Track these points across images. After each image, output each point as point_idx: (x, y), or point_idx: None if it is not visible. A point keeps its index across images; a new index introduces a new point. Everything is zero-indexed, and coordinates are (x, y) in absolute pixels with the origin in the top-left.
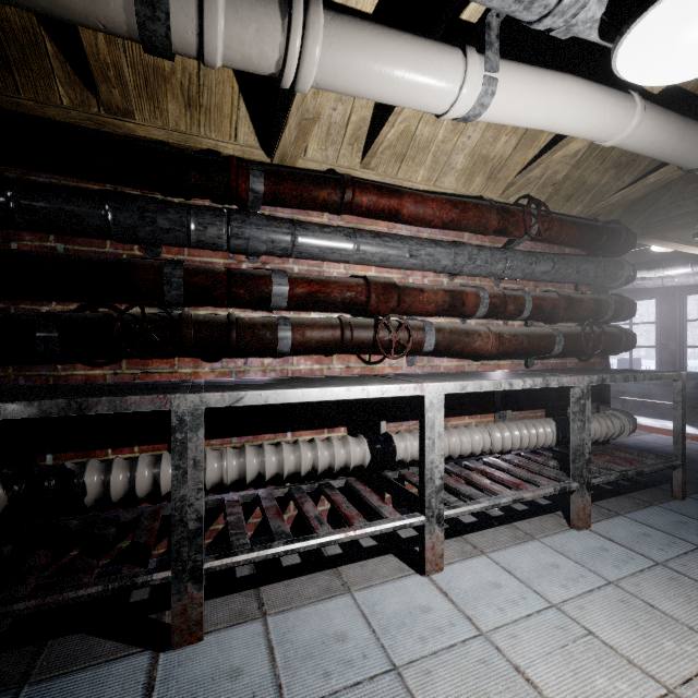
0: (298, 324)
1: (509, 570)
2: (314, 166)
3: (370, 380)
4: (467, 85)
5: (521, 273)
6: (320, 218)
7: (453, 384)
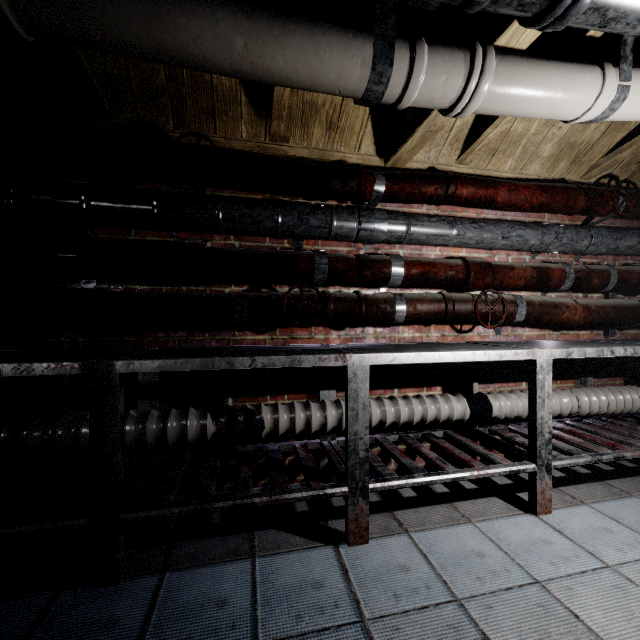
0: (410, 299)
1: (616, 520)
2: (418, 166)
3: (475, 346)
4: (603, 96)
5: (605, 248)
6: (420, 209)
7: (559, 350)
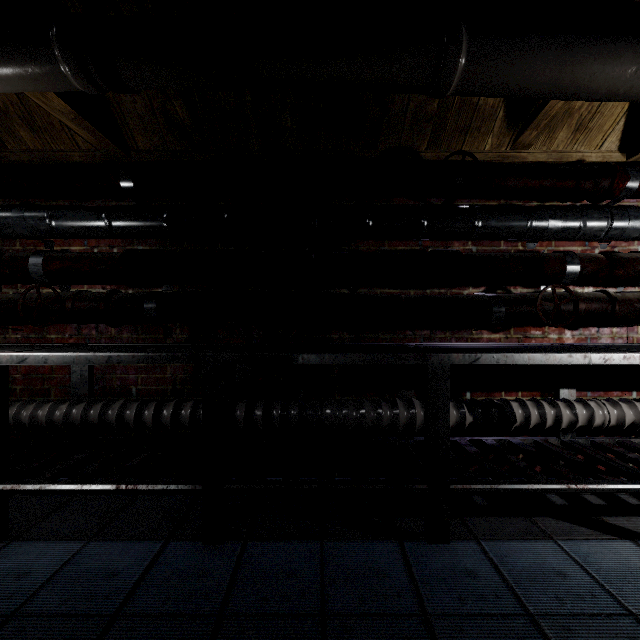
0: None
1: None
2: None
3: None
4: None
5: None
6: None
7: None
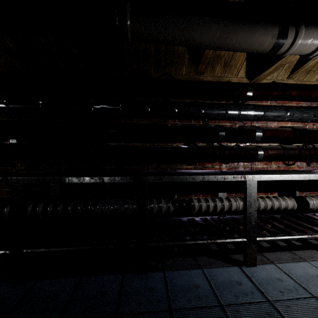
0: (265, 148)
1: None
2: (266, 81)
3: (302, 172)
4: None
5: None
6: (266, 103)
7: None
